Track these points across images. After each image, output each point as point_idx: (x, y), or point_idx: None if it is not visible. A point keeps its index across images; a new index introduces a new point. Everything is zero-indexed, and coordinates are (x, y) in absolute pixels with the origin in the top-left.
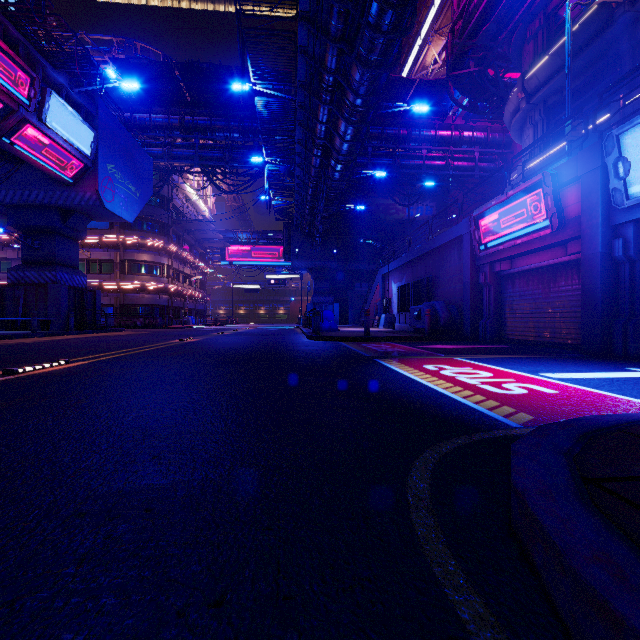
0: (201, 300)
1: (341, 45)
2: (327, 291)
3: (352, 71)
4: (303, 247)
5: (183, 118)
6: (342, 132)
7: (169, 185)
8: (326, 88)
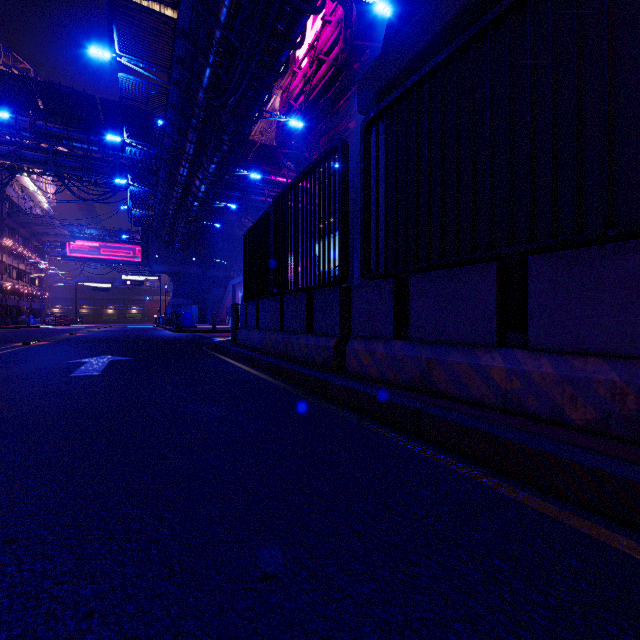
0: (37, 298)
1: (197, 145)
2: (186, 294)
3: (205, 159)
4: (162, 253)
5: (34, 122)
6: (198, 185)
7: (3, 175)
8: (186, 160)
